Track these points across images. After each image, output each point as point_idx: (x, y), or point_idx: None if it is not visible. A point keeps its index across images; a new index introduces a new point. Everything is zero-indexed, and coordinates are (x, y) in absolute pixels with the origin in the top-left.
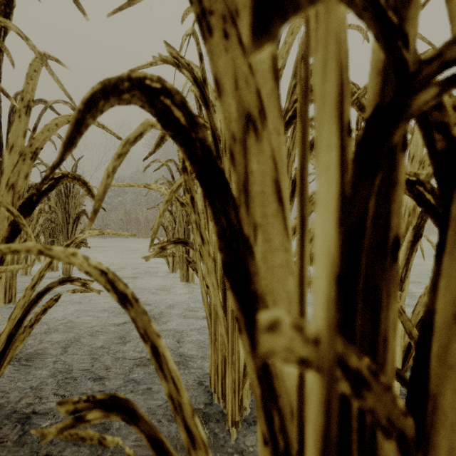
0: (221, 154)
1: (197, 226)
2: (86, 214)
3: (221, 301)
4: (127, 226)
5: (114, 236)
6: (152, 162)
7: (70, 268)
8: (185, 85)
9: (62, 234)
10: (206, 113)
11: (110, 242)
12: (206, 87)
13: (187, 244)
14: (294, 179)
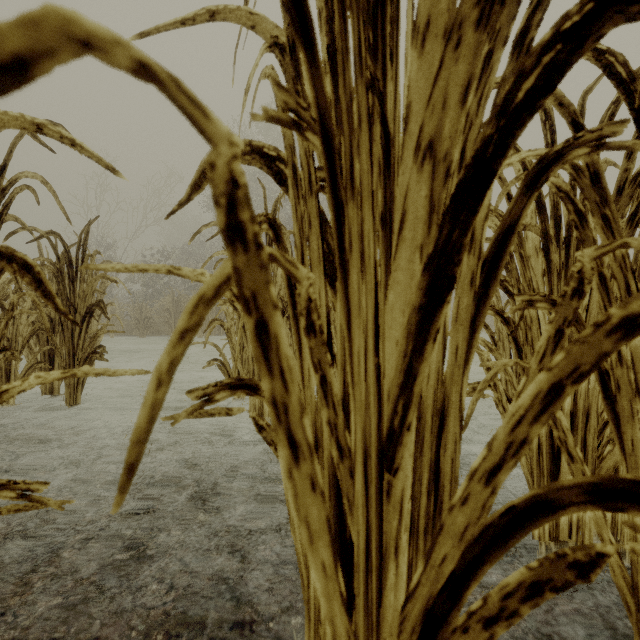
0: (342, 195)
1: (276, 413)
2: (102, 307)
3: (343, 589)
4: (176, 319)
5: (157, 334)
6: (204, 225)
7: (78, 392)
8: (253, 70)
9: (63, 339)
10: (306, 64)
11: (151, 343)
12: (297, 59)
13: (257, 389)
14: (488, 256)
